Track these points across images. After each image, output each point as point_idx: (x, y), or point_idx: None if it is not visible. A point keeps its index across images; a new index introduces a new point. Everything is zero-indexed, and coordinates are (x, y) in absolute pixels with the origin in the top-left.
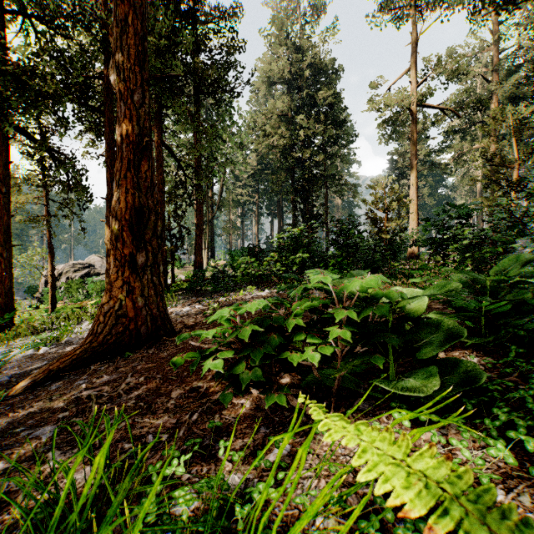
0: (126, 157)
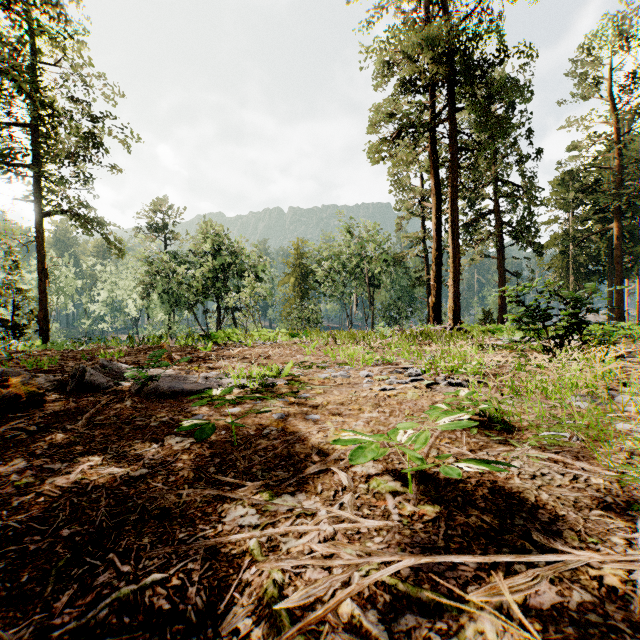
0: (616, 304)
